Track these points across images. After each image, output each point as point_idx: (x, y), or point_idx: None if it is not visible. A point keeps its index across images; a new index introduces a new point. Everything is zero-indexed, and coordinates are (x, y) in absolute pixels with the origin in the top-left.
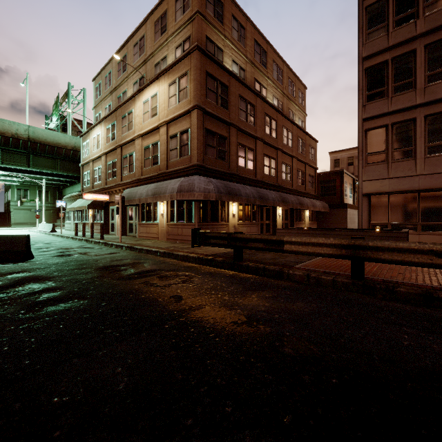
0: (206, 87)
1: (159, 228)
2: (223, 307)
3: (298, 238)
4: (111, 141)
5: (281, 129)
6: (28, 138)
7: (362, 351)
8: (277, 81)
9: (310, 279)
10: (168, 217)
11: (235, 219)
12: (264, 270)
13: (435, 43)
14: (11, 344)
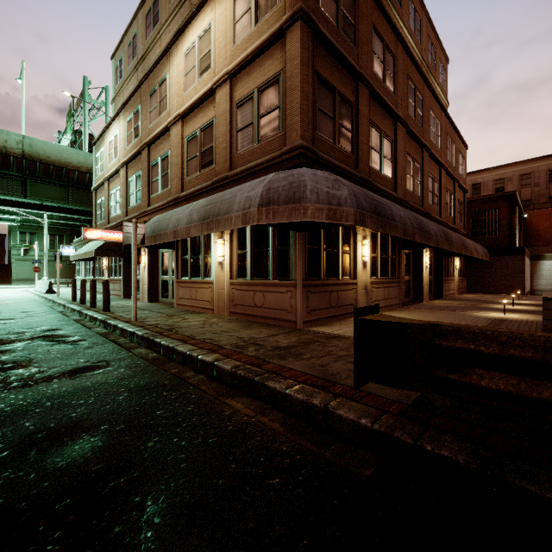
0: None
1: (214, 291)
2: None
3: None
4: (133, 141)
5: (428, 113)
6: (22, 154)
7: None
8: (415, 36)
9: None
10: (233, 268)
11: (367, 272)
12: None
13: None
14: None
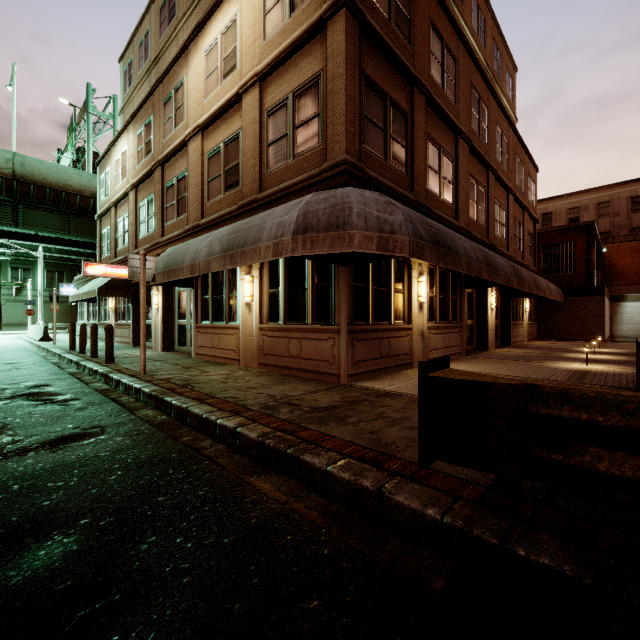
0: None
1: (240, 338)
2: None
3: None
4: (144, 159)
5: (493, 128)
6: (13, 175)
7: None
8: (478, 38)
9: None
10: (264, 310)
11: (424, 315)
12: None
13: None
14: None
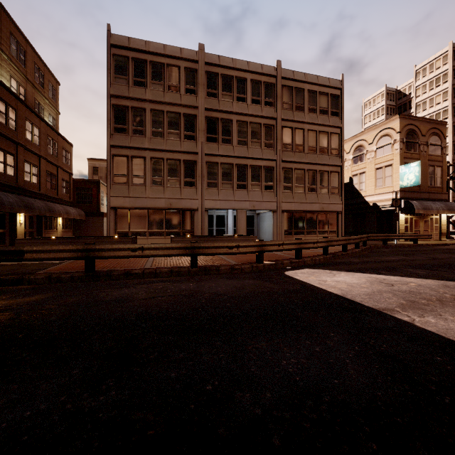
0: None
1: None
2: None
3: (39, 247)
4: None
5: (23, 121)
6: None
7: (75, 304)
8: (18, 61)
9: (52, 279)
10: None
11: None
12: None
13: (156, 111)
14: None
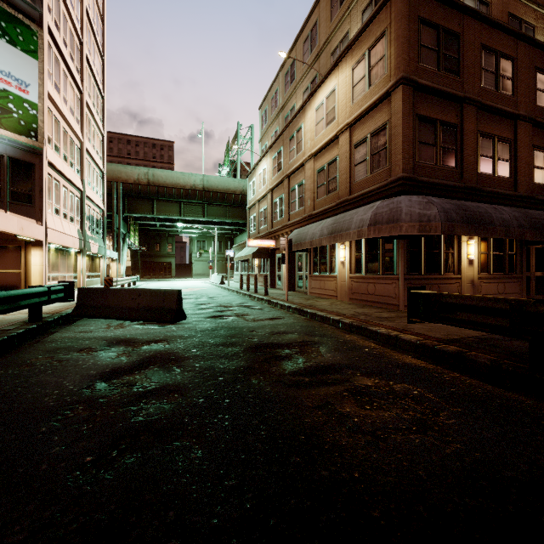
0: (418, 44)
1: (337, 283)
2: None
3: None
4: (277, 174)
5: None
6: (203, 188)
7: None
8: None
9: None
10: (352, 266)
11: (474, 268)
12: None
13: None
14: None
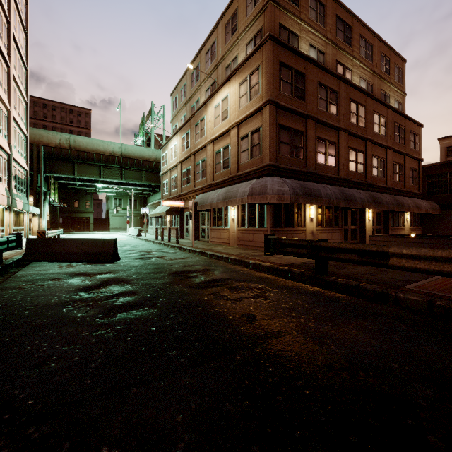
0: (279, 79)
1: (229, 234)
2: (309, 339)
3: (412, 250)
4: (185, 150)
5: (371, 115)
6: (121, 154)
7: None
8: (366, 59)
9: (434, 308)
10: (239, 222)
11: (313, 224)
12: (358, 289)
13: None
14: (81, 354)
